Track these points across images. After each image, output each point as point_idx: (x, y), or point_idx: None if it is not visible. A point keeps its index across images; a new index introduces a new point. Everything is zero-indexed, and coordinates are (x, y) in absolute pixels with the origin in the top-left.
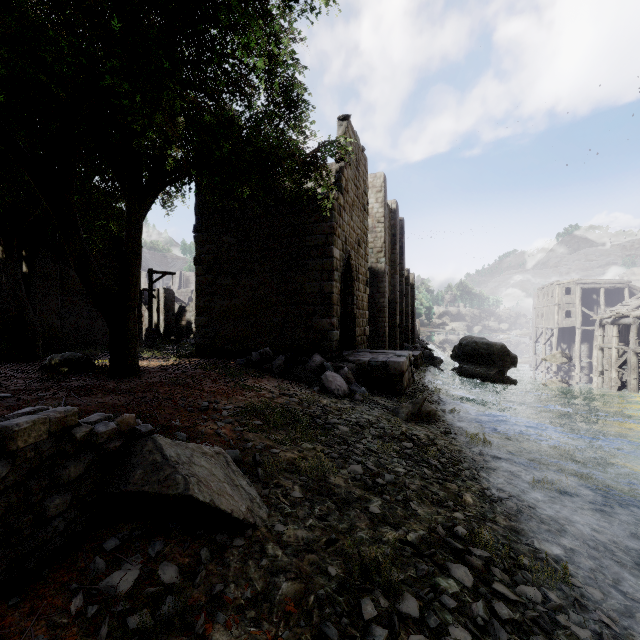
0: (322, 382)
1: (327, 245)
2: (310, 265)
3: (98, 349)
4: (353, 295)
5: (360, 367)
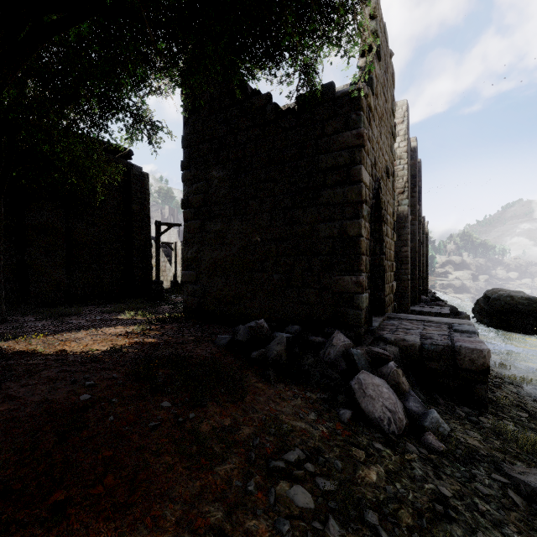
0: (353, 395)
1: (351, 164)
2: (325, 196)
3: (101, 302)
4: (382, 241)
5: (405, 351)
